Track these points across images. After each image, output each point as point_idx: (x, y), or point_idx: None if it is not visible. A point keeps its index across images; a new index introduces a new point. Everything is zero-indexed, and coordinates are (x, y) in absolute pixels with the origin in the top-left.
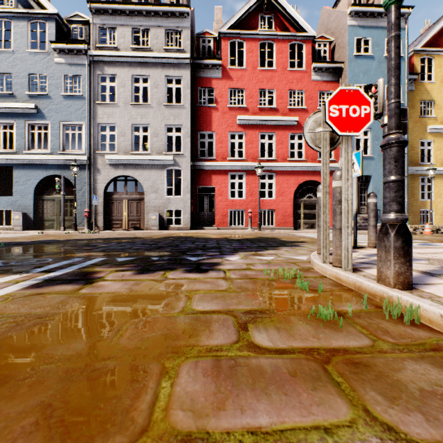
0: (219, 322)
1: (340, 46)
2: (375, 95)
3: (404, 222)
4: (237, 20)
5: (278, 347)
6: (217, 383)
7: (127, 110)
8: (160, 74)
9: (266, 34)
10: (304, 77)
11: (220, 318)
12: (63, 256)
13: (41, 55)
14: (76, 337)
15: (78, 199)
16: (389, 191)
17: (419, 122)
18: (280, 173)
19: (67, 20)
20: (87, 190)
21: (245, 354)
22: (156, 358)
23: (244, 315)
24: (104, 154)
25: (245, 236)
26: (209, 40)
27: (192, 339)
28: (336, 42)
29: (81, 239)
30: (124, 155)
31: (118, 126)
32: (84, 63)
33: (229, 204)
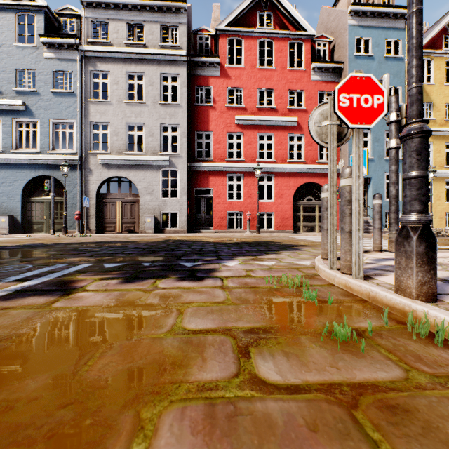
0: (214, 345)
1: (340, 46)
2: None
3: (428, 224)
4: (235, 17)
5: (289, 383)
6: (210, 447)
7: (121, 108)
8: (155, 71)
9: (265, 32)
10: (304, 76)
11: (216, 339)
12: (45, 262)
13: (30, 49)
14: (31, 370)
15: (69, 201)
16: (410, 188)
17: None
18: (279, 175)
19: (57, 13)
20: (78, 192)
21: (247, 395)
22: (130, 404)
23: (245, 336)
24: (97, 154)
25: (243, 239)
26: (206, 37)
27: (179, 372)
28: (336, 42)
29: (70, 243)
30: (118, 155)
31: (111, 125)
32: (75, 58)
33: (227, 206)
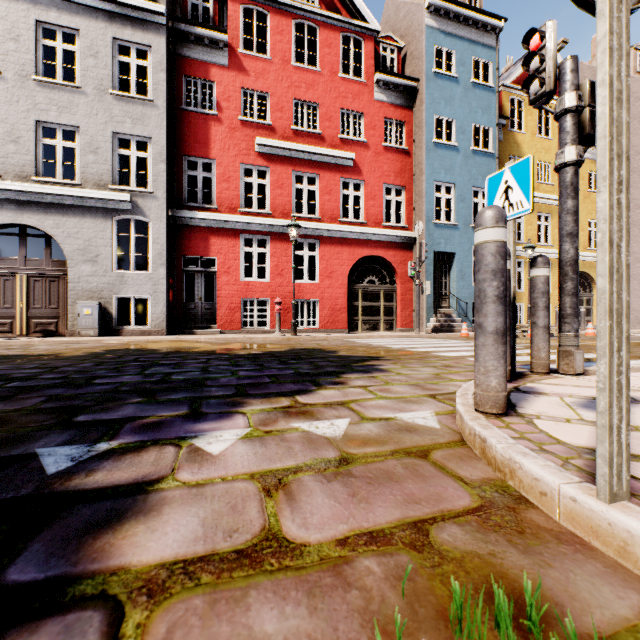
0: None
1: (413, 56)
2: (541, 53)
3: None
4: None
5: None
6: None
7: (26, 90)
8: (102, 31)
9: (304, 9)
10: (364, 92)
11: None
12: None
13: None
14: None
15: None
16: None
17: None
18: (327, 241)
19: None
20: None
21: None
22: None
23: None
24: None
25: (269, 346)
26: None
27: None
28: (408, 50)
29: None
30: (19, 182)
31: (3, 120)
32: None
33: (242, 289)
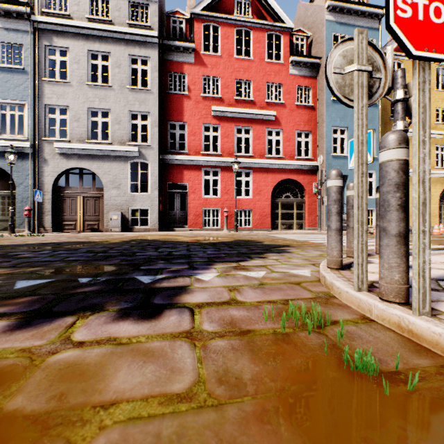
0: None
1: (317, 41)
2: None
3: None
4: (211, 1)
5: None
6: None
7: (82, 91)
8: (123, 52)
9: (242, 20)
10: (282, 70)
11: None
12: None
13: None
14: None
15: (18, 195)
16: None
17: (389, 124)
18: (257, 170)
19: None
20: (30, 184)
21: None
22: None
23: None
24: (53, 142)
25: (221, 238)
26: (180, 21)
27: None
28: (314, 37)
29: (6, 246)
30: (79, 143)
31: (71, 109)
32: (27, 30)
33: (203, 203)
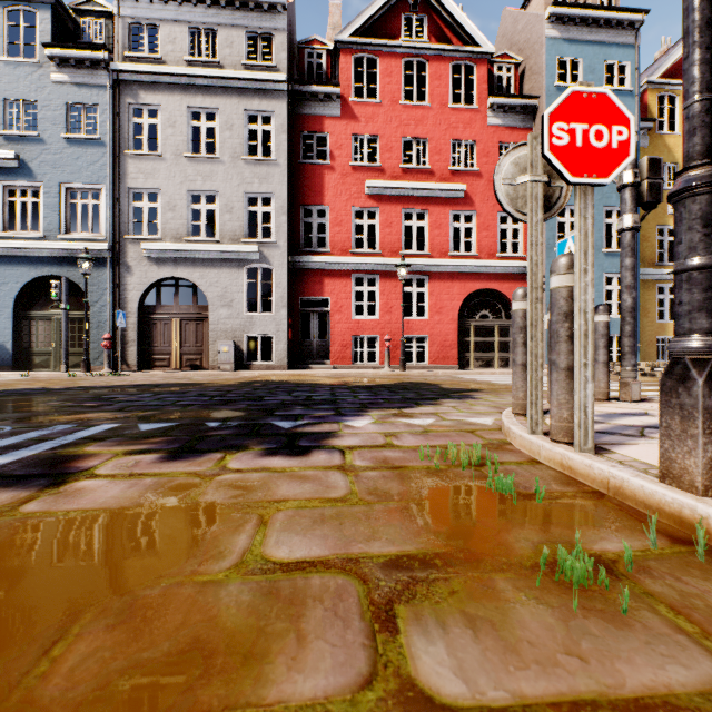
0: (324, 600)
1: (532, 71)
2: None
3: None
4: (365, 21)
5: (485, 703)
6: None
7: (179, 166)
8: (236, 107)
9: (413, 46)
10: (476, 119)
11: (328, 585)
12: (37, 421)
13: (27, 66)
14: None
15: (93, 318)
16: (690, 289)
17: None
18: (437, 276)
19: (74, 9)
20: (109, 302)
21: None
22: None
23: (386, 576)
24: (140, 241)
25: (379, 380)
26: (319, 53)
27: (246, 674)
28: (527, 65)
29: (90, 387)
30: (175, 243)
31: (164, 193)
32: (104, 83)
33: (353, 327)
